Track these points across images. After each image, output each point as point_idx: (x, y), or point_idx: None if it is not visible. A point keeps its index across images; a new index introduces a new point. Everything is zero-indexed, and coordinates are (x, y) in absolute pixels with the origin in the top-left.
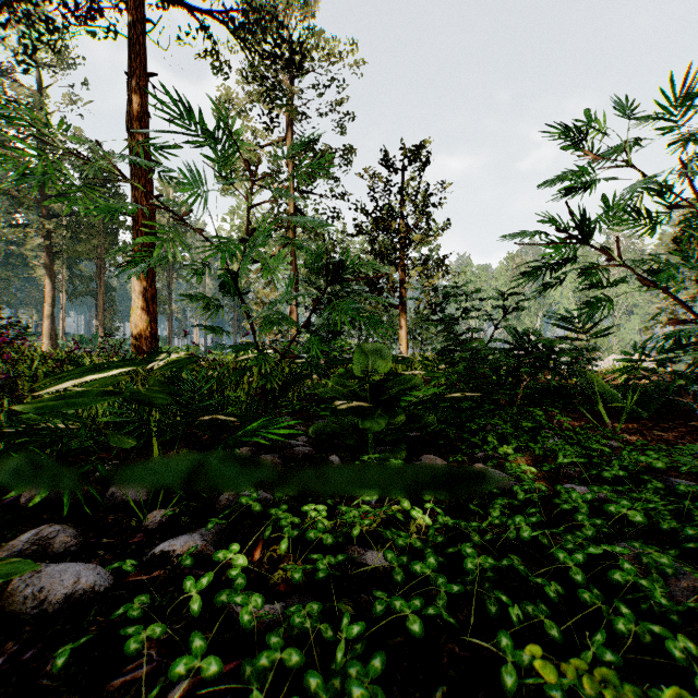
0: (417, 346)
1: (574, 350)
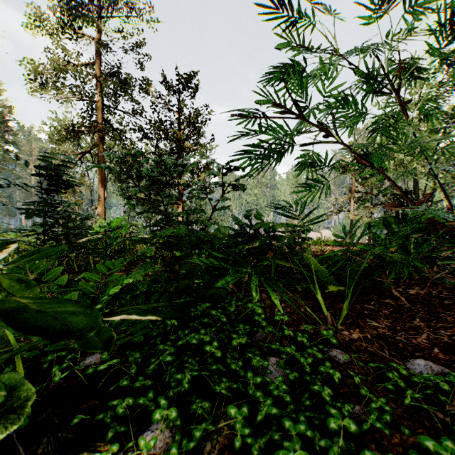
0: (198, 225)
1: (292, 231)
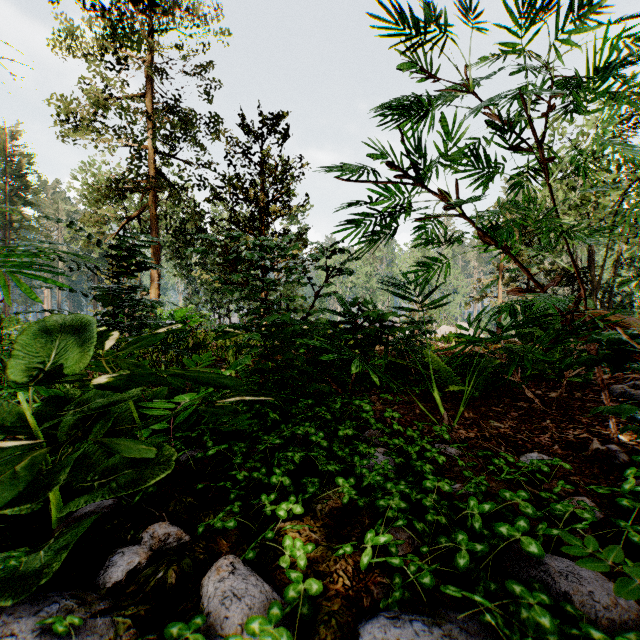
0: None
1: (411, 323)
